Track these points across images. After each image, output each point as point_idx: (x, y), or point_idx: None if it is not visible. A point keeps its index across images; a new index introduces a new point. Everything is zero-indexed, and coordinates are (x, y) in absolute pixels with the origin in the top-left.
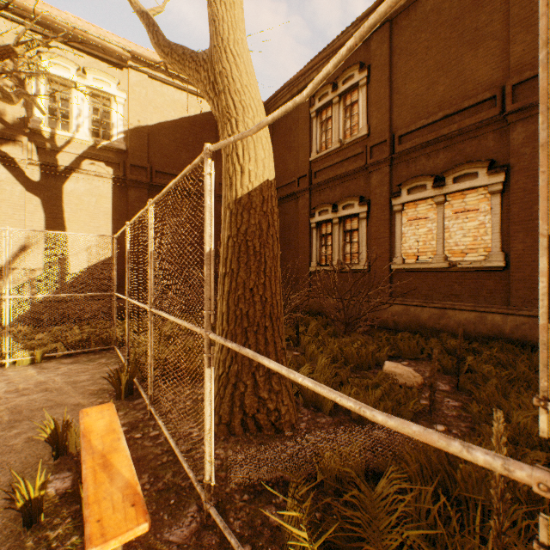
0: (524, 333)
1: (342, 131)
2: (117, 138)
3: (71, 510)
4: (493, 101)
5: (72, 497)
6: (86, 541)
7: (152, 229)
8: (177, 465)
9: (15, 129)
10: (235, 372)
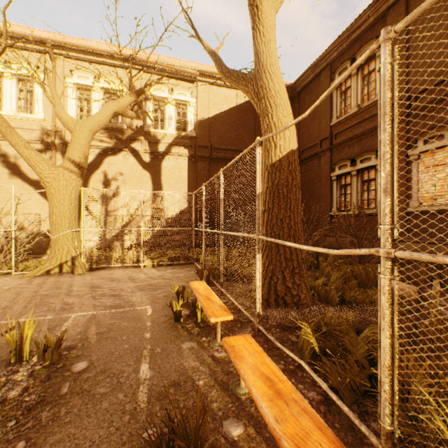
0: None
1: (360, 97)
2: (190, 129)
3: (192, 320)
4: None
5: (191, 316)
6: (209, 316)
7: (222, 185)
8: (239, 314)
9: (137, 133)
10: (270, 270)
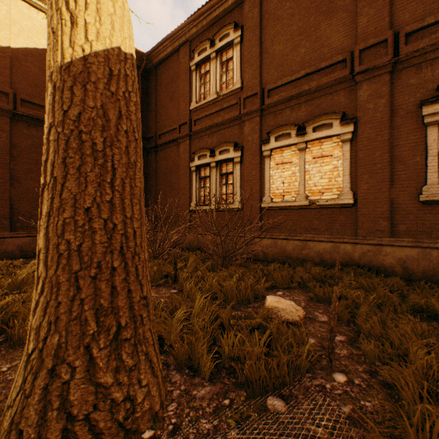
0: (370, 258)
1: (219, 84)
2: None
3: None
4: (344, 64)
5: None
6: None
7: None
8: None
9: None
10: (53, 348)
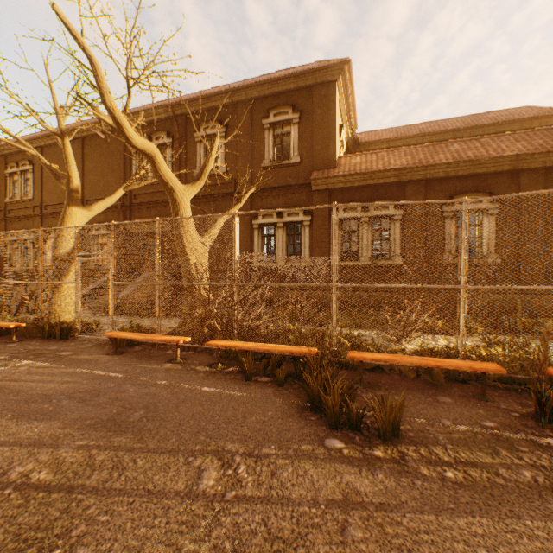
0: None
1: (24, 192)
2: None
3: None
4: None
5: None
6: None
7: None
8: None
9: None
10: None
